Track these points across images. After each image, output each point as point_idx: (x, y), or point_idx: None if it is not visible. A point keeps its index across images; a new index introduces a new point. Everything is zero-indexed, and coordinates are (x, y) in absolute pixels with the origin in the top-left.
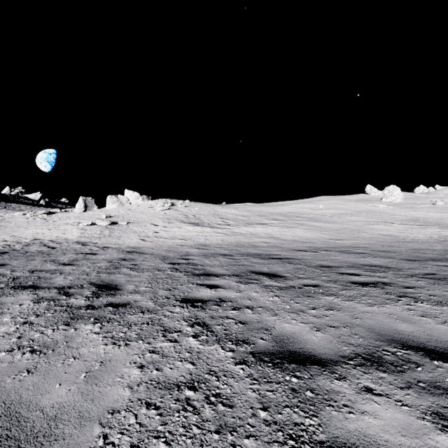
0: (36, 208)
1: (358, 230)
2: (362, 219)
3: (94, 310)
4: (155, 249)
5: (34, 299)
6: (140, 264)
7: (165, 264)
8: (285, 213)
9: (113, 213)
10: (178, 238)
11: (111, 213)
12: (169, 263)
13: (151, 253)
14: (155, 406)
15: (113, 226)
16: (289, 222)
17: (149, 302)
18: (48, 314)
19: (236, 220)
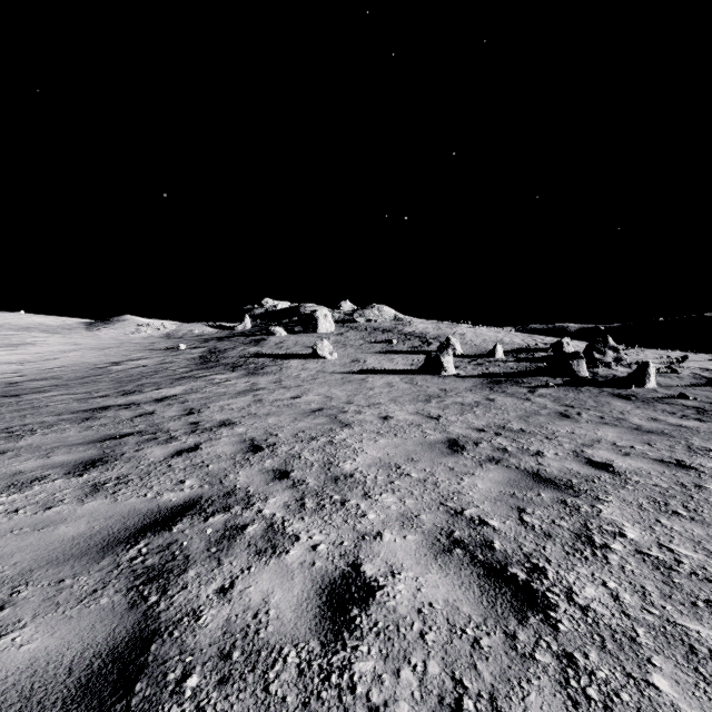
0: None
1: None
2: None
3: None
4: None
5: None
6: None
7: None
8: None
9: None
10: None
11: None
12: None
13: None
14: None
15: None
16: None
17: None
18: None
19: None
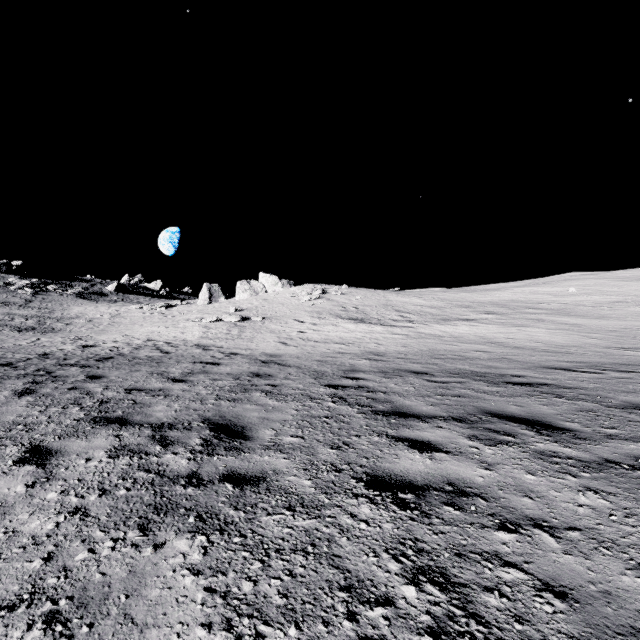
0: (156, 301)
1: None
2: None
3: (200, 489)
4: (301, 359)
5: (112, 449)
6: (281, 384)
7: (321, 386)
8: (504, 302)
9: (244, 305)
10: (334, 341)
11: (242, 305)
12: (327, 385)
13: (297, 364)
14: None
15: (244, 323)
16: (515, 316)
17: (302, 477)
18: (120, 491)
19: (423, 314)
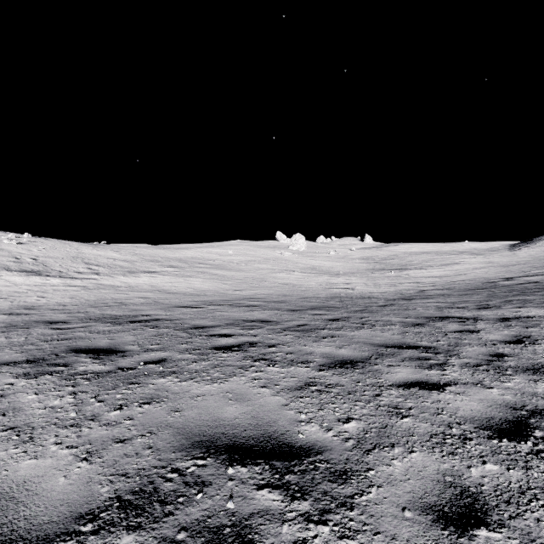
0: None
1: (261, 279)
2: (268, 267)
3: None
4: None
5: None
6: None
7: None
8: (186, 258)
9: None
10: None
11: None
12: None
13: None
14: None
15: None
16: (188, 269)
17: None
18: None
19: (113, 267)
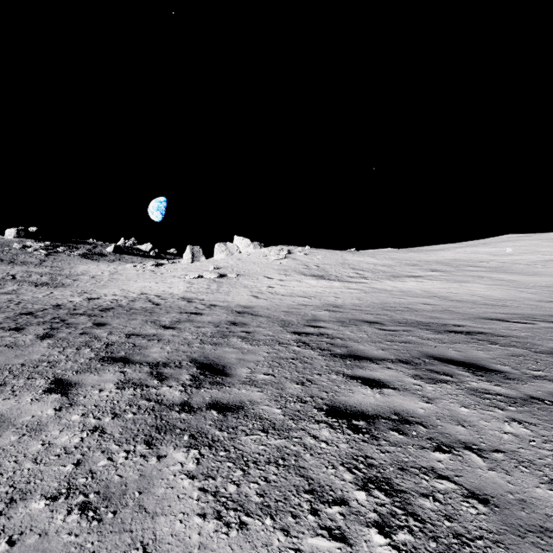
0: (147, 260)
1: None
2: None
3: (191, 415)
4: (271, 310)
5: (119, 382)
6: (254, 331)
7: (287, 333)
8: (447, 260)
9: (222, 264)
10: (298, 295)
11: (219, 263)
12: (293, 332)
13: (267, 315)
14: None
15: (221, 279)
16: (457, 273)
17: (273, 406)
18: (128, 415)
19: (375, 272)
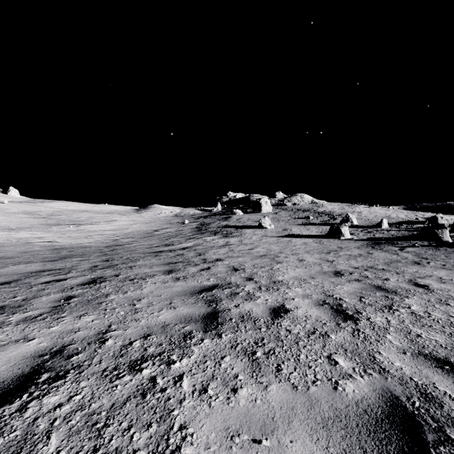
0: None
1: None
2: None
3: None
4: None
5: None
6: None
7: None
8: None
9: None
10: None
11: None
12: None
13: None
14: (278, 367)
15: None
16: None
17: None
18: None
19: None
